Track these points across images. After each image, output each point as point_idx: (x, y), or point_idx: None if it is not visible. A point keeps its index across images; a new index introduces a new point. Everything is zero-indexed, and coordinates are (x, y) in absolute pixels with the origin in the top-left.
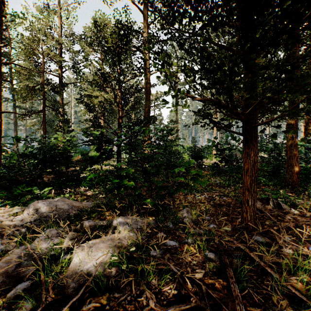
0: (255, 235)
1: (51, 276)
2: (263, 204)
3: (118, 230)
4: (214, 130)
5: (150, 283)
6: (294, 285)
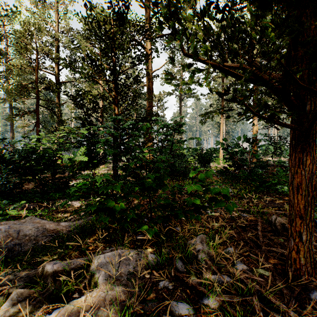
0: (315, 290)
1: None
2: None
3: (94, 289)
4: (221, 132)
5: None
6: None
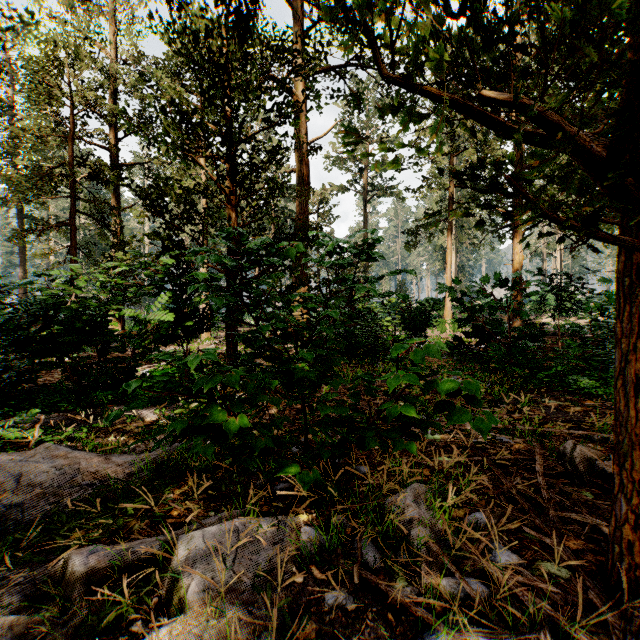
0: None
1: None
2: None
3: (175, 617)
4: (447, 266)
5: None
6: None
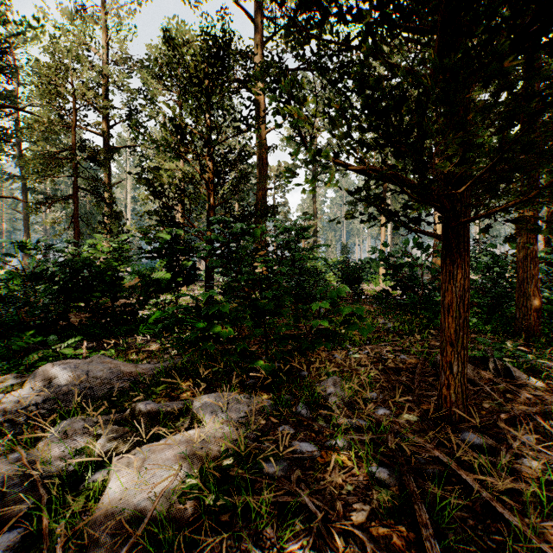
0: (466, 431)
1: (65, 517)
2: (476, 369)
3: (202, 422)
4: (382, 231)
5: (261, 534)
6: (551, 539)
